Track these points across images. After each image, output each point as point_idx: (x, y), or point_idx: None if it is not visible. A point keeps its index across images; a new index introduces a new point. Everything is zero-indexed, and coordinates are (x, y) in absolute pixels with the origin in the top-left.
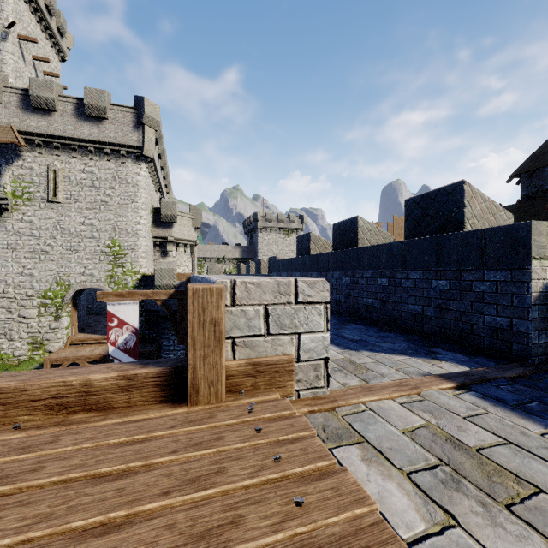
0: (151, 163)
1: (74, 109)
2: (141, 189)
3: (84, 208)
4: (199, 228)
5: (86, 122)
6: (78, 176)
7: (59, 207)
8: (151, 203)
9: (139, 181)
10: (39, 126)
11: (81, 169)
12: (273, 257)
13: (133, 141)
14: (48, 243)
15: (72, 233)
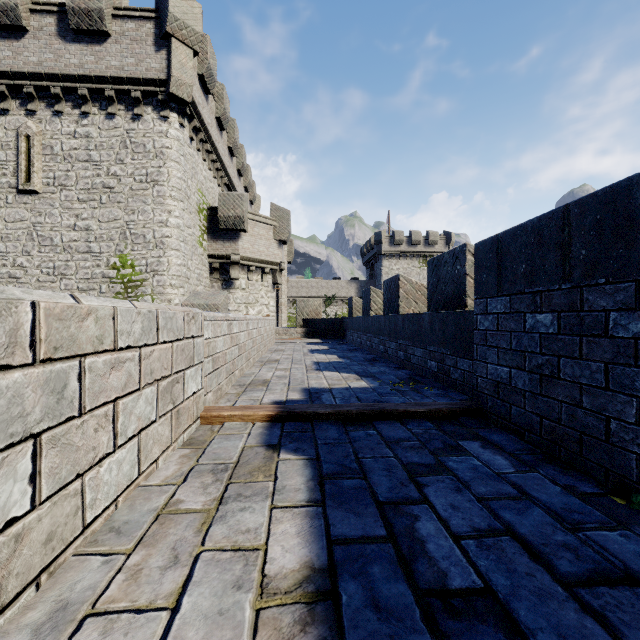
0: (193, 119)
1: (56, 22)
2: (170, 162)
3: (75, 200)
4: (285, 241)
5: (75, 43)
6: (65, 145)
7: (36, 200)
8: (200, 197)
9: (165, 148)
10: (1, 59)
11: (71, 132)
12: (451, 251)
13: (152, 71)
14: (19, 263)
15: (56, 244)
